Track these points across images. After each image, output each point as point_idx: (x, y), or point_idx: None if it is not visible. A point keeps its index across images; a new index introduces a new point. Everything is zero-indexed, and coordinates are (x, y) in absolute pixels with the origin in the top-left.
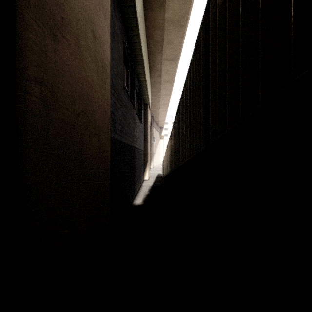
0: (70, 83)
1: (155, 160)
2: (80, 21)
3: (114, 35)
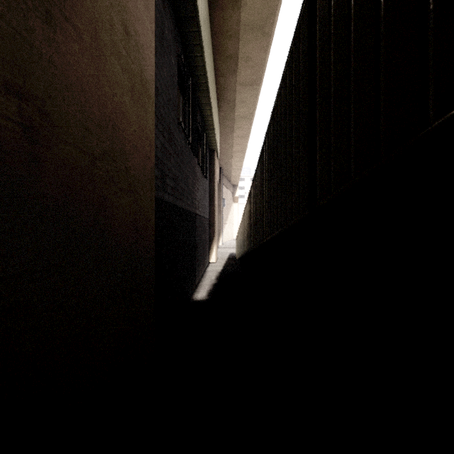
0: (82, 103)
1: (225, 233)
2: (100, 1)
3: (164, 42)
